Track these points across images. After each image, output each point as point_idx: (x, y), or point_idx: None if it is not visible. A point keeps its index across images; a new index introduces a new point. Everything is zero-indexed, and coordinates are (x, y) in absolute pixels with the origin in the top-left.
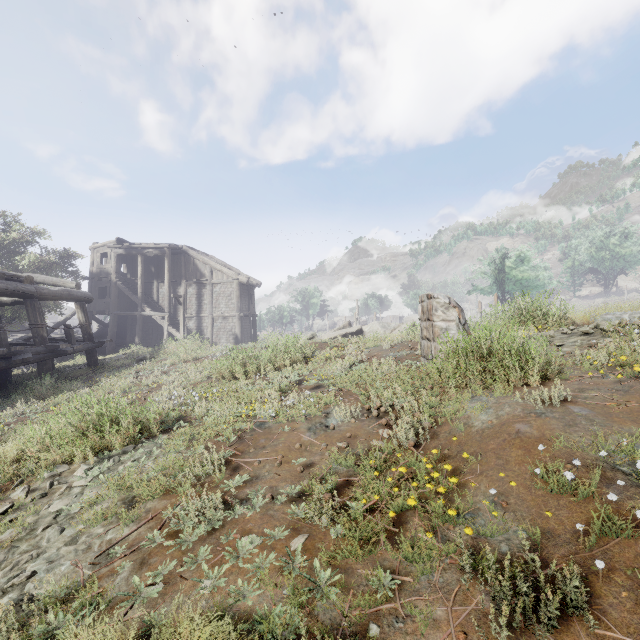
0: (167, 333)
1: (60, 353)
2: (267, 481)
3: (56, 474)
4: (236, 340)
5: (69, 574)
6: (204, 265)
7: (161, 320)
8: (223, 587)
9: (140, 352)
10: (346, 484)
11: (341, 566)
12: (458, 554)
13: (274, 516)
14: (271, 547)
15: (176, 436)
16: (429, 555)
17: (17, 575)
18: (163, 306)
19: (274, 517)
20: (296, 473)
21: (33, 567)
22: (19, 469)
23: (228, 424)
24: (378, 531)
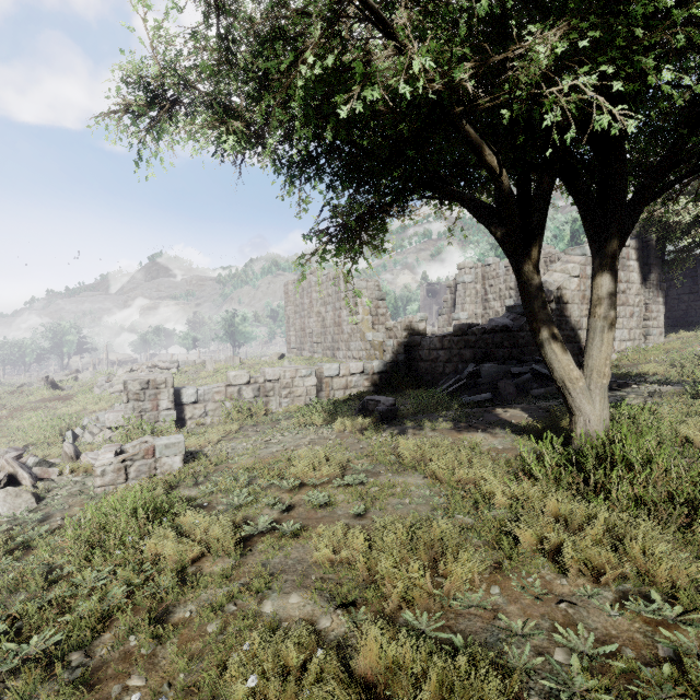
0: None
1: None
2: None
3: None
4: None
5: None
6: None
7: None
8: None
9: None
10: None
11: None
12: None
13: None
14: None
15: None
16: None
17: None
18: None
19: None
20: None
21: None
22: None
23: None
24: None
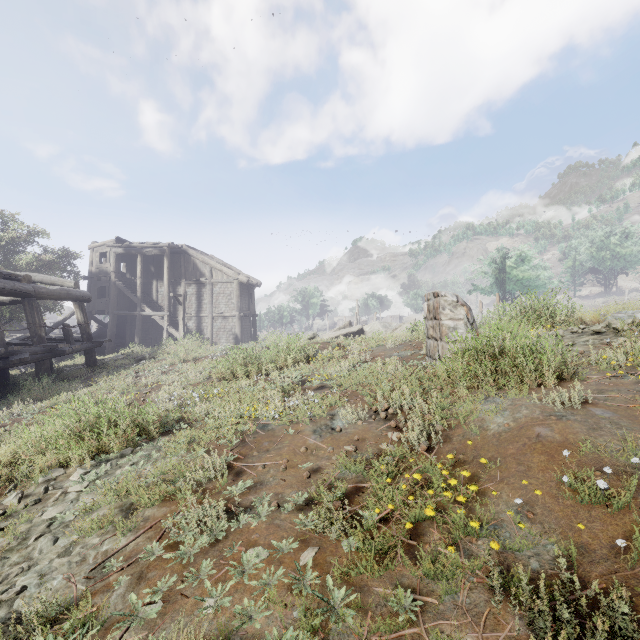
0: (167, 333)
1: (58, 353)
2: (272, 487)
3: (51, 478)
4: (236, 340)
5: (61, 589)
6: (204, 264)
7: (161, 320)
8: (228, 607)
9: (139, 352)
10: (356, 491)
11: (356, 583)
12: (484, 571)
13: (281, 526)
14: (279, 561)
15: (176, 439)
16: (453, 572)
17: (6, 590)
18: (163, 306)
19: (281, 527)
20: (302, 479)
21: (23, 581)
22: (13, 473)
23: (230, 426)
24: (394, 543)
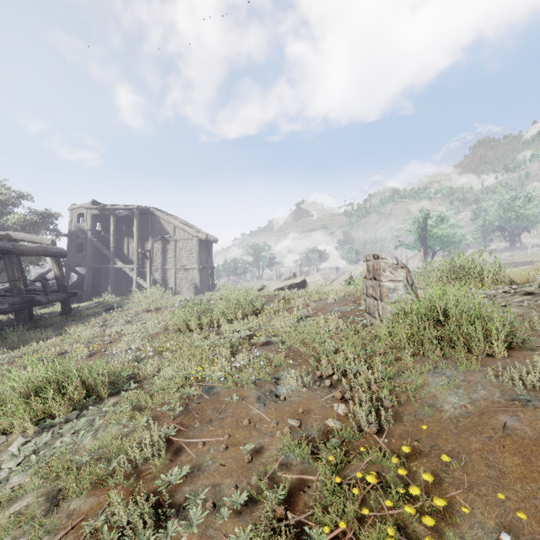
0: (136, 283)
1: (36, 303)
2: (210, 475)
3: None
4: (196, 289)
5: None
6: (168, 224)
7: (130, 272)
8: None
9: (110, 301)
10: (301, 484)
11: None
12: None
13: (214, 539)
14: None
15: (122, 402)
16: None
17: None
18: (133, 259)
19: None
20: (243, 463)
21: None
22: None
23: (176, 388)
24: None
